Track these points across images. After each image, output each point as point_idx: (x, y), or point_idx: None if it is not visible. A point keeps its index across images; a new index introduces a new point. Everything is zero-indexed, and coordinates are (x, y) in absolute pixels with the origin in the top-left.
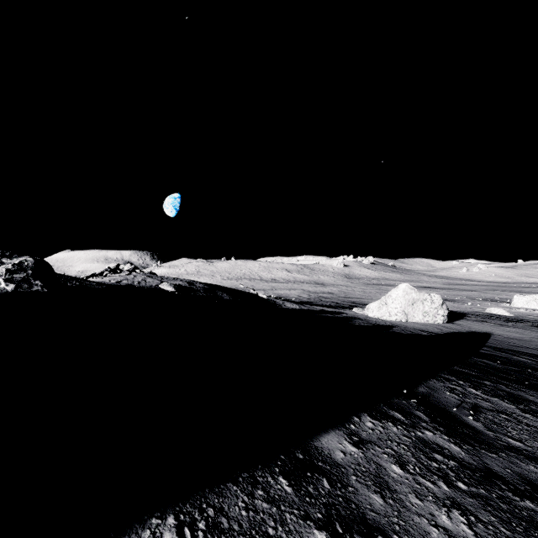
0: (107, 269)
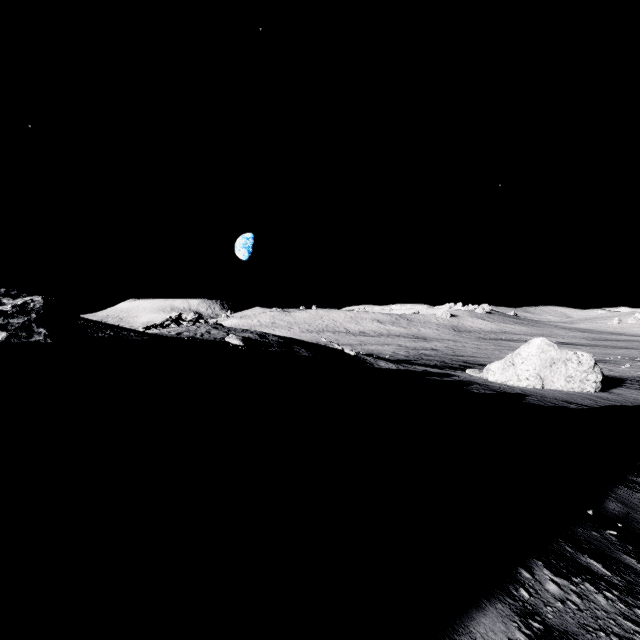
0: (168, 319)
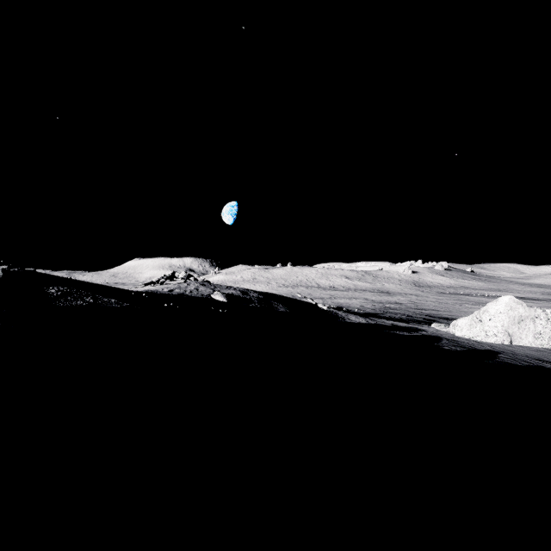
0: (163, 277)
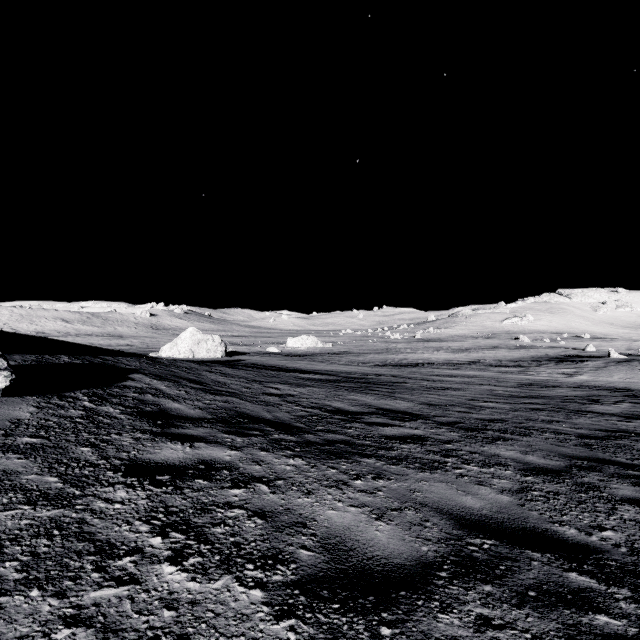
0: None
